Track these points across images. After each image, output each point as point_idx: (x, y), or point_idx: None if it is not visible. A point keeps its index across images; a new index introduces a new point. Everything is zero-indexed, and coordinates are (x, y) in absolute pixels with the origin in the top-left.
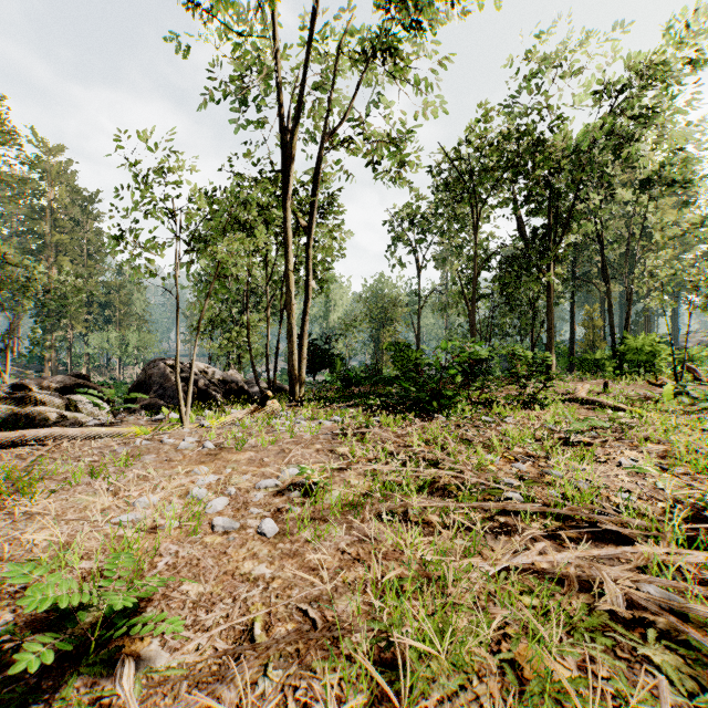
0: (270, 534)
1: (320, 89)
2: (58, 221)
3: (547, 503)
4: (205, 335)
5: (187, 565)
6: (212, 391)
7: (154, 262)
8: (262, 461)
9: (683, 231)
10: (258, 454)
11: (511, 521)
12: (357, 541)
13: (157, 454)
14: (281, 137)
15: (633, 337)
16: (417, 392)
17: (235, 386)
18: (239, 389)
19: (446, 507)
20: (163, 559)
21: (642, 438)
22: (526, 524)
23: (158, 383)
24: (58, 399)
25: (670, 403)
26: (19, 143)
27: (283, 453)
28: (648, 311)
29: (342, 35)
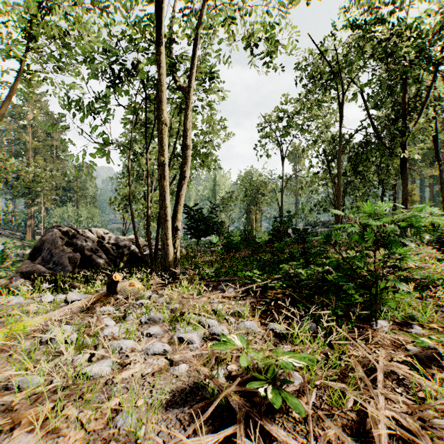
0: None
1: None
2: (35, 134)
3: None
4: (118, 207)
5: None
6: (98, 257)
7: None
8: None
9: None
10: None
11: None
12: None
13: None
14: None
15: None
16: (339, 280)
17: (127, 250)
18: (131, 253)
19: None
20: None
21: None
22: None
23: (48, 249)
24: None
25: None
26: None
27: None
28: None
29: None
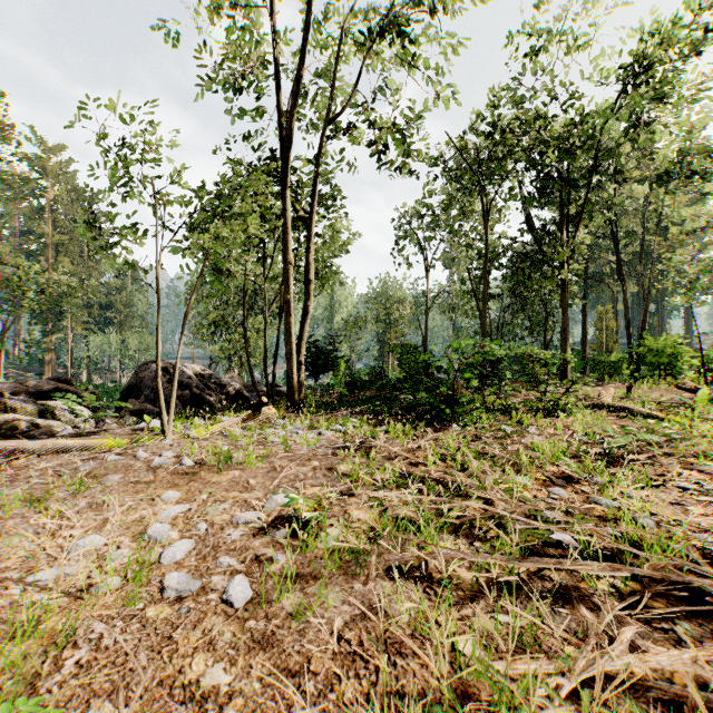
0: (239, 604)
1: (322, 76)
2: (58, 221)
3: (608, 550)
4: (204, 337)
5: (107, 665)
6: (207, 395)
7: (130, 251)
8: (247, 484)
9: (703, 228)
10: (244, 473)
11: (568, 580)
12: (360, 616)
13: (124, 473)
14: (279, 120)
15: (653, 339)
16: (429, 398)
17: (232, 390)
18: (237, 394)
19: (480, 561)
20: (75, 652)
21: (699, 455)
22: (589, 585)
23: (150, 387)
24: (32, 406)
25: (707, 409)
26: (13, 139)
27: (274, 471)
28: (662, 312)
29: (346, 16)
